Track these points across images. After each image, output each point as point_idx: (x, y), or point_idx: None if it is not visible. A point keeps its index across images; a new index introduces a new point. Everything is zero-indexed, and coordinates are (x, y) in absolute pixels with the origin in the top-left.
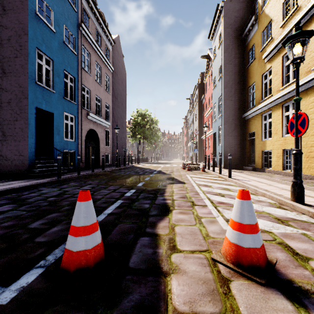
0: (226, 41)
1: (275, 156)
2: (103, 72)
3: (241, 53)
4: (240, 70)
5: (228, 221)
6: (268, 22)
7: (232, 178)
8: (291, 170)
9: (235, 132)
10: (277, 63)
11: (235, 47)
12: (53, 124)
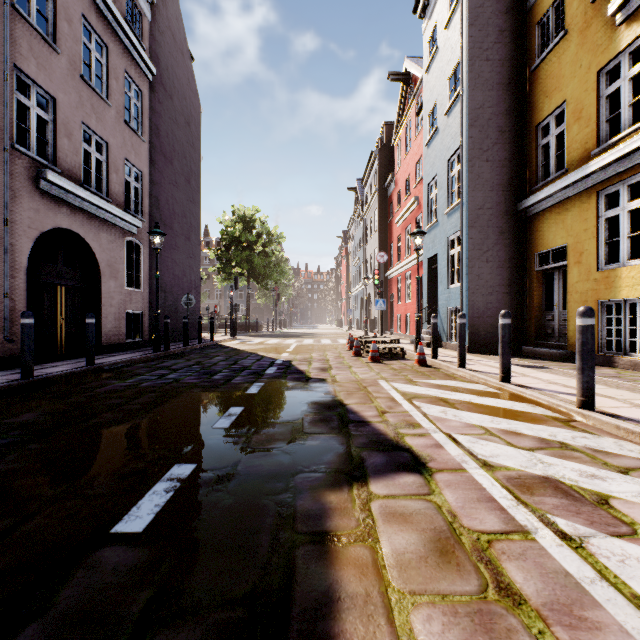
0: None
1: None
2: (117, 65)
3: (515, 32)
4: (512, 79)
5: None
6: None
7: (605, 415)
8: None
9: (499, 250)
10: None
11: (499, 13)
12: None
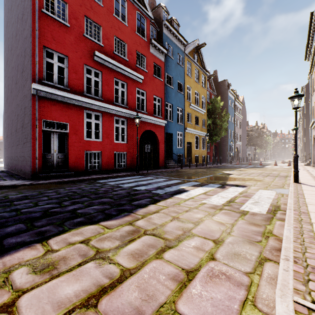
0: (306, 103)
1: None
2: (239, 121)
3: None
4: None
5: (277, 165)
6: None
7: None
8: None
9: None
10: None
11: None
12: (230, 148)
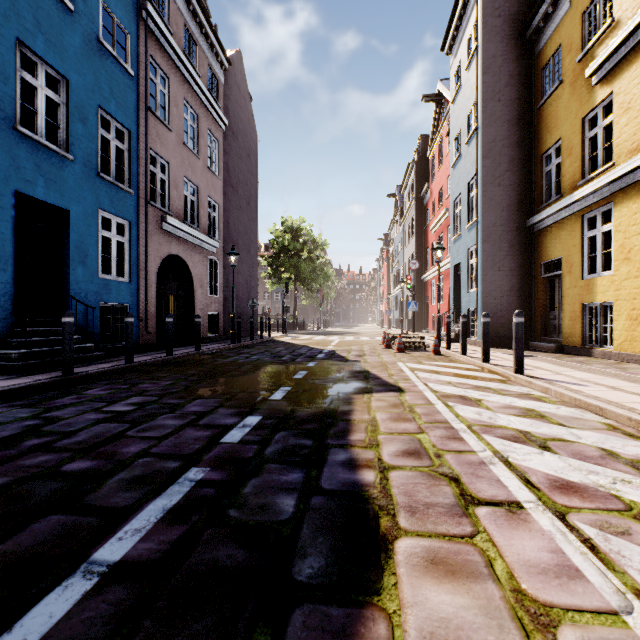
0: (488, 48)
1: (624, 318)
2: (203, 126)
3: (524, 75)
4: (522, 115)
5: None
6: None
7: (526, 376)
8: None
9: (510, 260)
10: (632, 79)
11: (510, 60)
12: (68, 237)
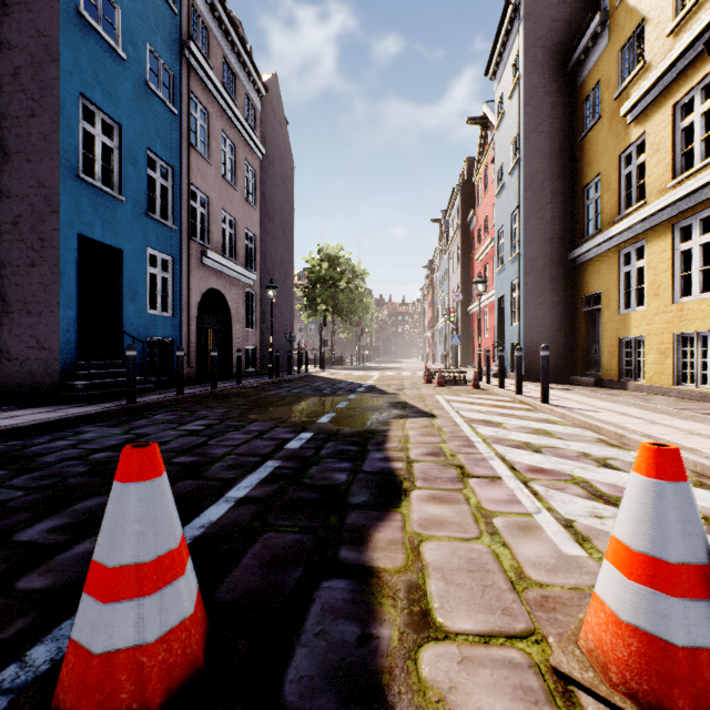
0: (529, 79)
1: (654, 351)
2: (241, 157)
3: (566, 106)
4: (564, 147)
5: (570, 527)
6: (634, 25)
7: (551, 405)
8: (696, 385)
9: (552, 294)
10: (661, 122)
11: (552, 92)
12: (120, 275)
